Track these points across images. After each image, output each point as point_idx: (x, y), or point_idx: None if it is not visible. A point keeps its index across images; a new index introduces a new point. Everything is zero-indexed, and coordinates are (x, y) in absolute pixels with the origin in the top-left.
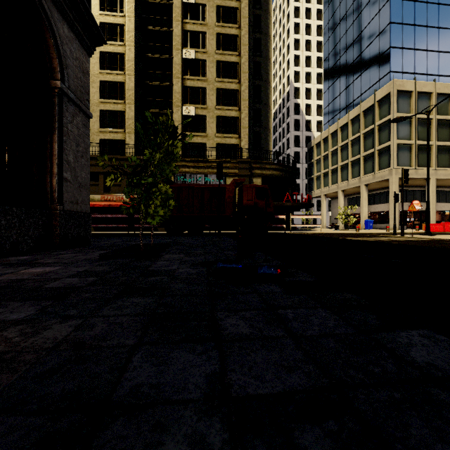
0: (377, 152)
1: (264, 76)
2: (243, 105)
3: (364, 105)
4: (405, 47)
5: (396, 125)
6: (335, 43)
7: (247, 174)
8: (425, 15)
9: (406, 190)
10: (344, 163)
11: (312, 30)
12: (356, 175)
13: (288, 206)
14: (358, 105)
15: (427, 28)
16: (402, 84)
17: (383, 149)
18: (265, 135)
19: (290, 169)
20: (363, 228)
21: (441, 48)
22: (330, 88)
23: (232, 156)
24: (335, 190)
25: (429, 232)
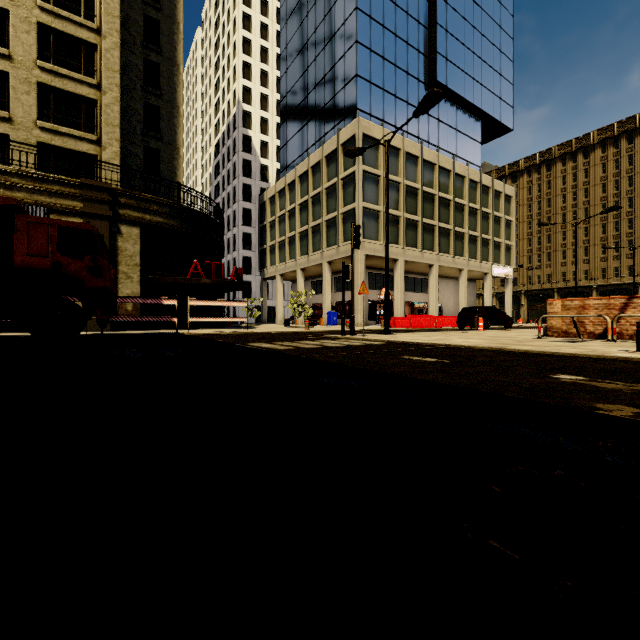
0: (342, 217)
1: (166, 49)
2: (108, 79)
3: (327, 147)
4: (373, 82)
5: (362, 181)
6: (295, 55)
7: (104, 214)
8: (394, 51)
9: (376, 273)
10: (303, 229)
11: (270, 35)
12: (317, 248)
13: (199, 284)
14: (320, 147)
15: (397, 68)
16: (369, 127)
17: (348, 213)
18: (169, 156)
19: (205, 220)
20: (325, 324)
21: (410, 99)
22: (288, 119)
23: (66, 170)
24: (293, 268)
25: (389, 329)
